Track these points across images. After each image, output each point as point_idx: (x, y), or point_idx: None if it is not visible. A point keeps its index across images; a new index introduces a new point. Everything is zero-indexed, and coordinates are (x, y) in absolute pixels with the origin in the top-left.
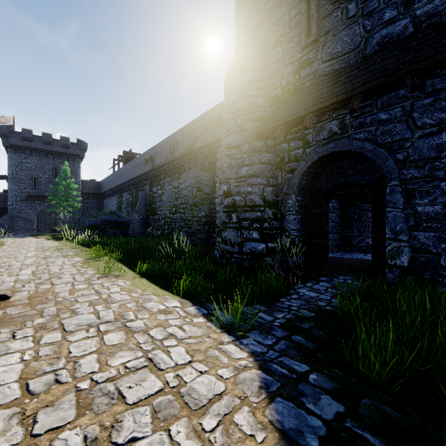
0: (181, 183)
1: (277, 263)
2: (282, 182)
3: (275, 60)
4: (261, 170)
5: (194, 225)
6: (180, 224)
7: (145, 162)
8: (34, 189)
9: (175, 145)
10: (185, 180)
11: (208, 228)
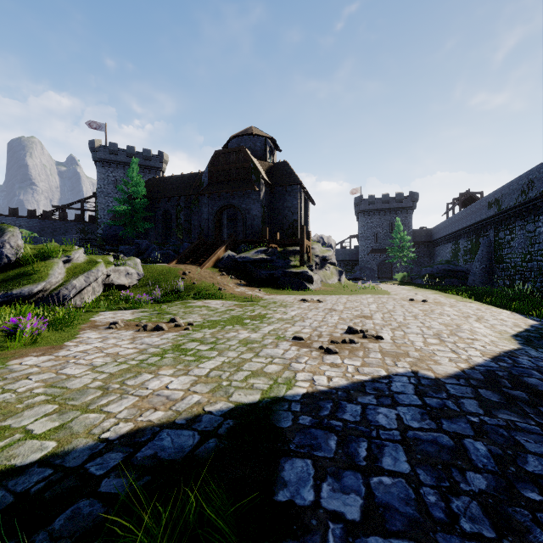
0: (538, 227)
1: None
2: None
3: None
4: None
5: None
6: (537, 273)
7: (488, 205)
8: (375, 244)
9: (528, 185)
10: None
11: None
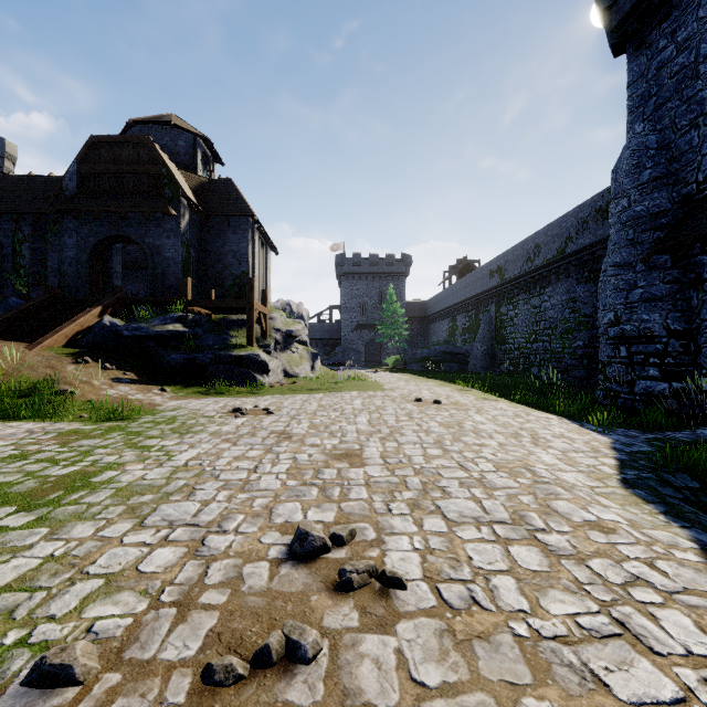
0: (544, 301)
1: (686, 407)
2: (698, 305)
3: (687, 149)
4: (664, 291)
5: (566, 359)
6: (543, 356)
7: (490, 274)
8: (362, 318)
9: (535, 251)
10: (550, 297)
11: (587, 364)
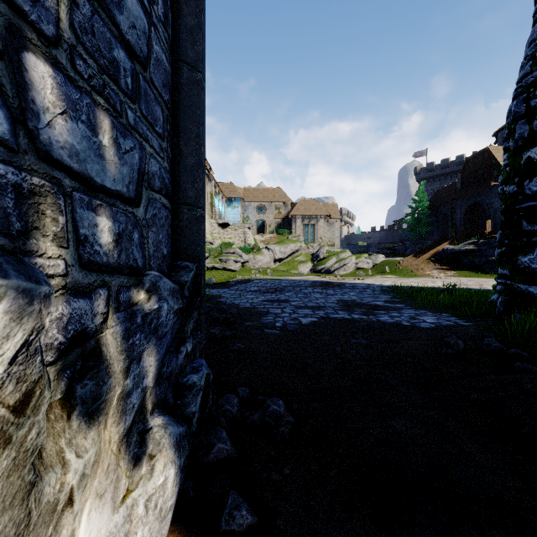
0: None
1: None
2: None
3: None
4: None
5: None
6: None
7: None
8: None
9: None
10: None
11: None
